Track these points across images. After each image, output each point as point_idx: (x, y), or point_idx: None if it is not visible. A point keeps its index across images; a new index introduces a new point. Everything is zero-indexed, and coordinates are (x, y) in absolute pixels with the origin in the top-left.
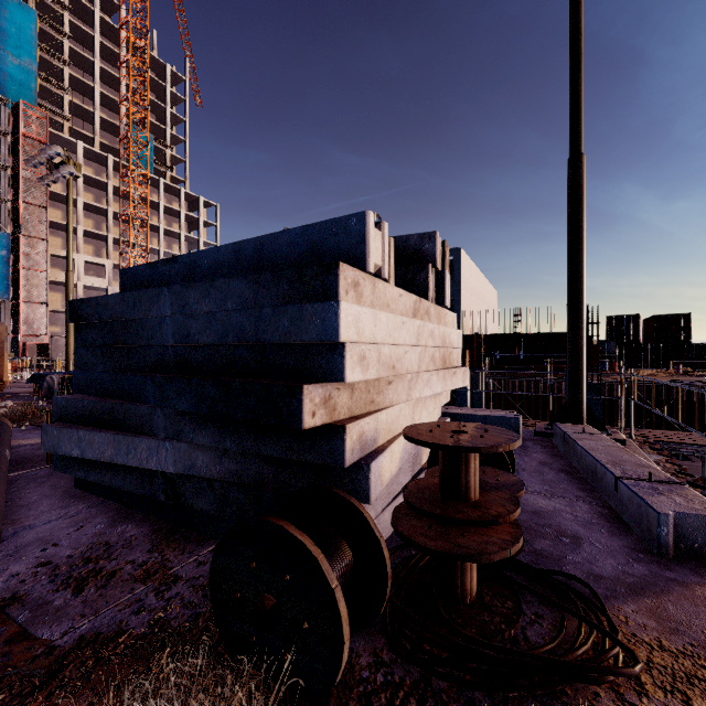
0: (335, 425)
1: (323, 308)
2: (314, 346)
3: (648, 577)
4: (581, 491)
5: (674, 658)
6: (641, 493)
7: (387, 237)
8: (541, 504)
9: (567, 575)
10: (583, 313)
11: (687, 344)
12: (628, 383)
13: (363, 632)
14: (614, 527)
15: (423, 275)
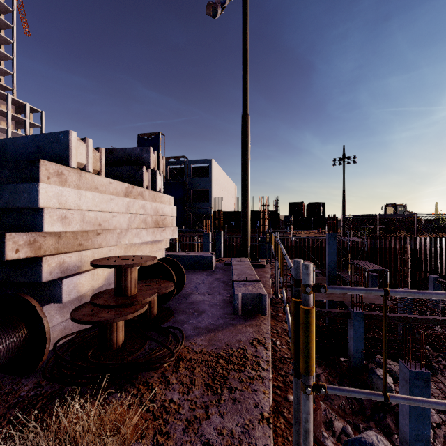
0: (36, 257)
1: (29, 186)
2: (25, 210)
3: (221, 324)
4: (224, 290)
5: (203, 355)
6: (236, 286)
7: (91, 147)
8: (197, 298)
9: (174, 327)
10: (248, 199)
11: (323, 218)
12: (294, 238)
13: (38, 374)
14: (225, 305)
15: (140, 172)
